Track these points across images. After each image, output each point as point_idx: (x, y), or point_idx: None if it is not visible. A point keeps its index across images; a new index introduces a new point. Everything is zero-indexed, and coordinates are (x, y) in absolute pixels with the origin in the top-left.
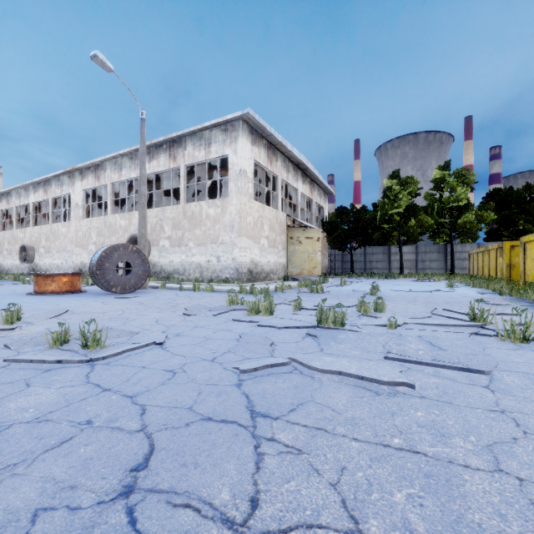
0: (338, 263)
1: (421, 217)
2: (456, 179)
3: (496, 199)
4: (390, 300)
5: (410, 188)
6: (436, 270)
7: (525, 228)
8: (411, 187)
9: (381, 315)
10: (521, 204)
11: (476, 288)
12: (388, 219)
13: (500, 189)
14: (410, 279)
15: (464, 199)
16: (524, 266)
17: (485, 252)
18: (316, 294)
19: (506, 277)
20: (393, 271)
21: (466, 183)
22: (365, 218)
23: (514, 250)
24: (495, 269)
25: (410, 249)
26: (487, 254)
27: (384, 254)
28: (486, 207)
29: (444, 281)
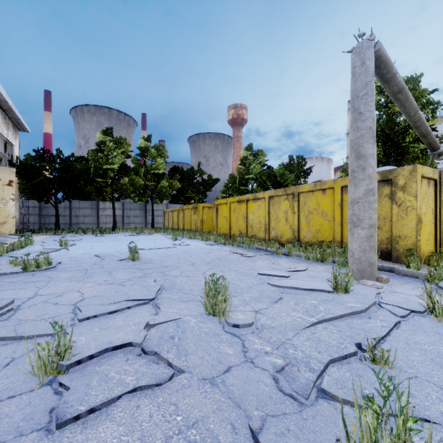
0: (34, 217)
1: (133, 177)
2: (156, 152)
3: (177, 174)
4: (171, 267)
5: (124, 149)
6: (139, 224)
7: (191, 196)
8: (125, 147)
9: (239, 309)
10: (191, 180)
11: (192, 239)
12: (103, 174)
13: (178, 167)
14: (127, 233)
15: (162, 169)
16: (217, 221)
17: (180, 210)
18: (38, 272)
19: (201, 229)
20: (102, 226)
21: (162, 157)
22: (76, 167)
23: (204, 210)
24: (190, 223)
25: (117, 205)
26: (182, 212)
27: (92, 208)
28: (174, 178)
29: (156, 234)
